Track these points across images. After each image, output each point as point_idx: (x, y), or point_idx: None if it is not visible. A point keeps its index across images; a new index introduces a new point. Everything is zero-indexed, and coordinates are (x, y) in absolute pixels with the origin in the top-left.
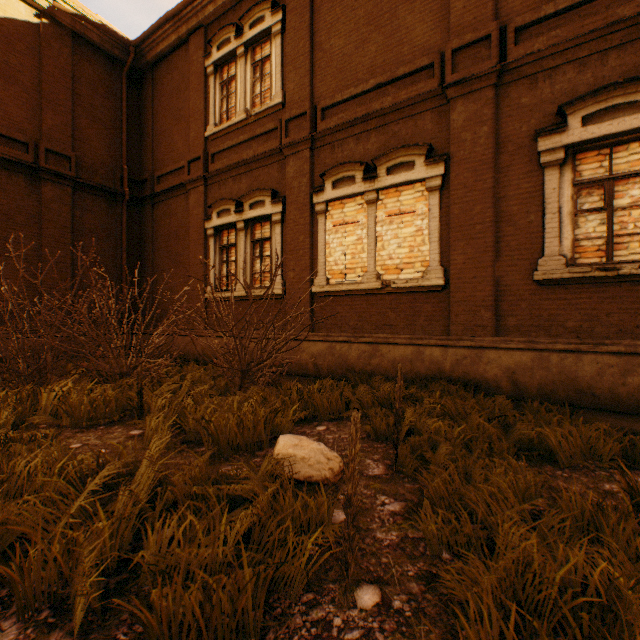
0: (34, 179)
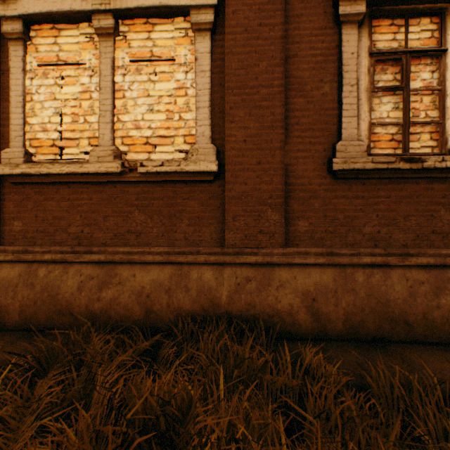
0: None
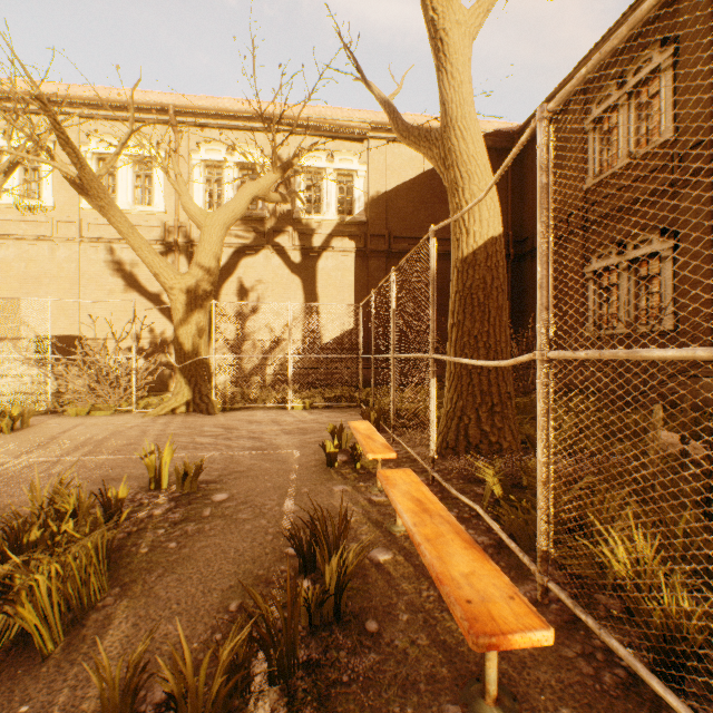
0: None
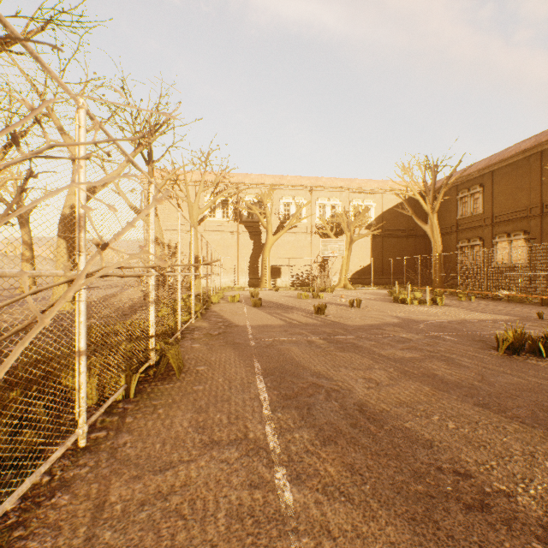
0: (406, 238)
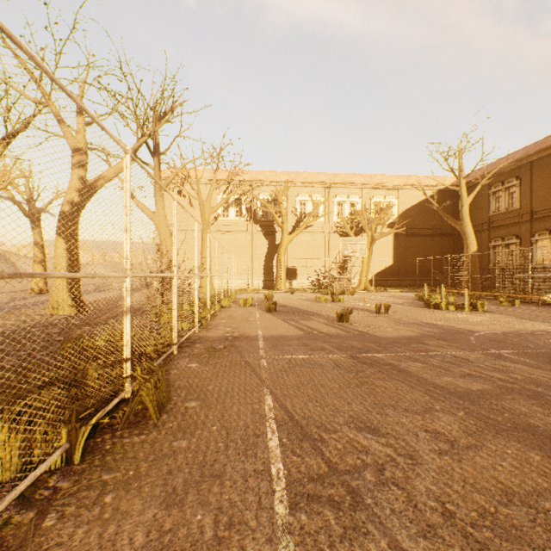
0: (432, 237)
